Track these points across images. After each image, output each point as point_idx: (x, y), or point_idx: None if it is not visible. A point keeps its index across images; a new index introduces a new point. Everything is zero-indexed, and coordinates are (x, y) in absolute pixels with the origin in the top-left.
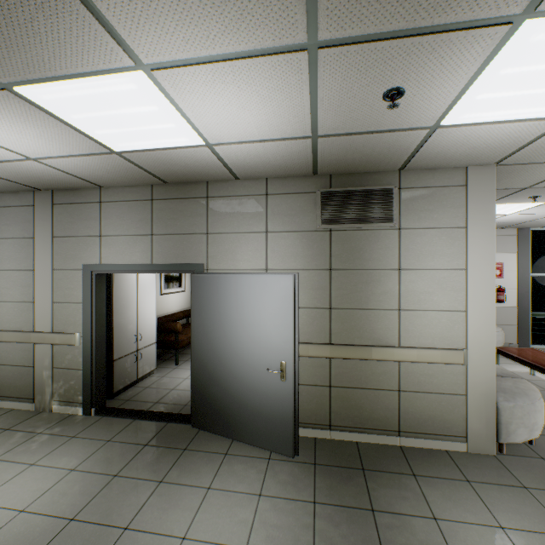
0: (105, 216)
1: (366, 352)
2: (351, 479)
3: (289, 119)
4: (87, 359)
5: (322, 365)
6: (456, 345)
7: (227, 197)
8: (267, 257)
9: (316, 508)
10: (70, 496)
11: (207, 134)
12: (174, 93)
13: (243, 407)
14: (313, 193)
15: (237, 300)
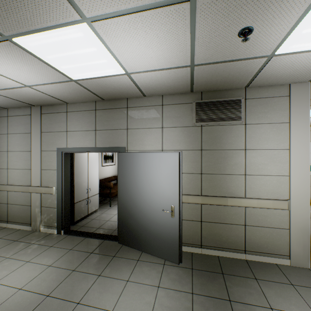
0: (69, 120)
1: (224, 200)
2: (215, 280)
3: (176, 54)
4: (59, 202)
5: (196, 208)
6: (282, 197)
7: (139, 107)
8: (163, 143)
9: (193, 297)
10: (47, 281)
11: (126, 66)
12: (106, 38)
13: (148, 232)
14: (191, 103)
15: (144, 168)
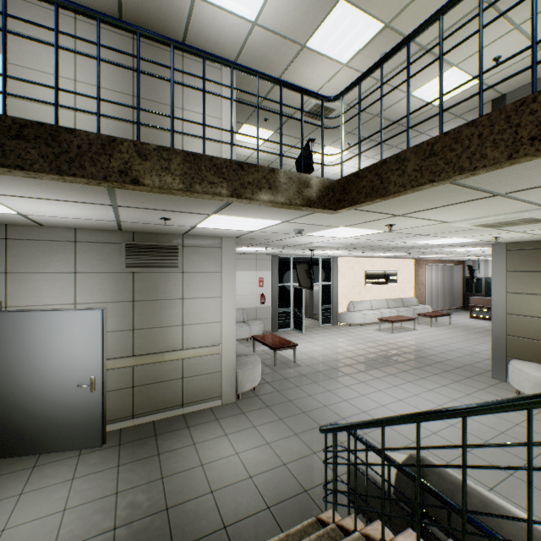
0: None
1: (161, 356)
2: (147, 444)
3: (99, 216)
4: None
5: (127, 373)
6: (216, 342)
7: (32, 240)
8: (77, 293)
9: (120, 468)
10: None
11: (22, 211)
12: (2, 200)
13: (52, 423)
14: (120, 244)
15: (45, 333)
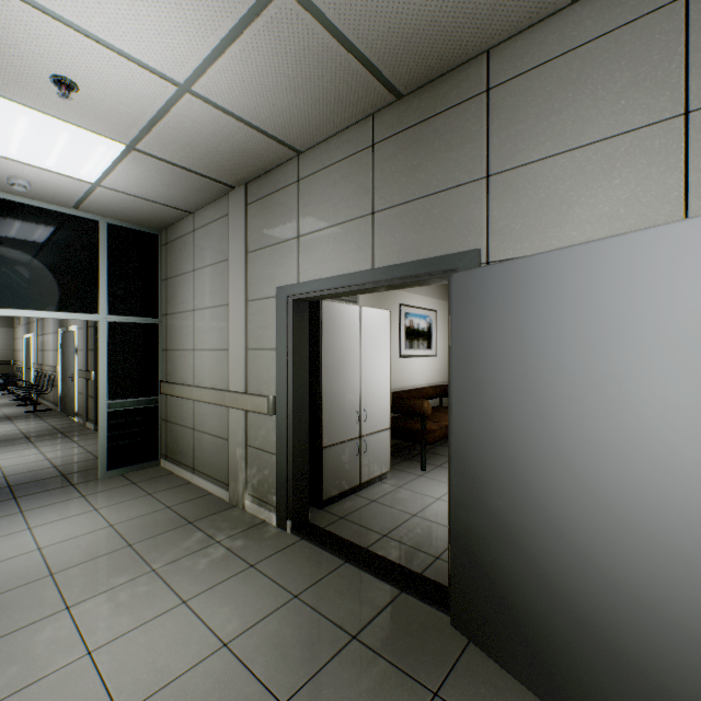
0: (303, 203)
1: None
2: None
3: None
4: (281, 439)
5: None
6: None
7: (543, 65)
8: (689, 191)
9: None
10: None
11: None
12: None
13: (609, 648)
14: None
15: (585, 319)
